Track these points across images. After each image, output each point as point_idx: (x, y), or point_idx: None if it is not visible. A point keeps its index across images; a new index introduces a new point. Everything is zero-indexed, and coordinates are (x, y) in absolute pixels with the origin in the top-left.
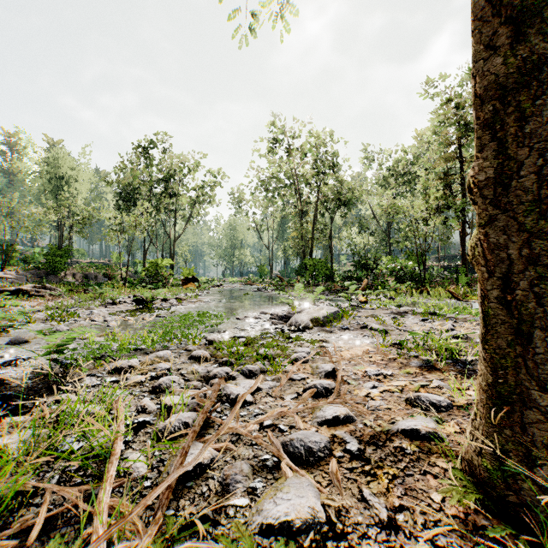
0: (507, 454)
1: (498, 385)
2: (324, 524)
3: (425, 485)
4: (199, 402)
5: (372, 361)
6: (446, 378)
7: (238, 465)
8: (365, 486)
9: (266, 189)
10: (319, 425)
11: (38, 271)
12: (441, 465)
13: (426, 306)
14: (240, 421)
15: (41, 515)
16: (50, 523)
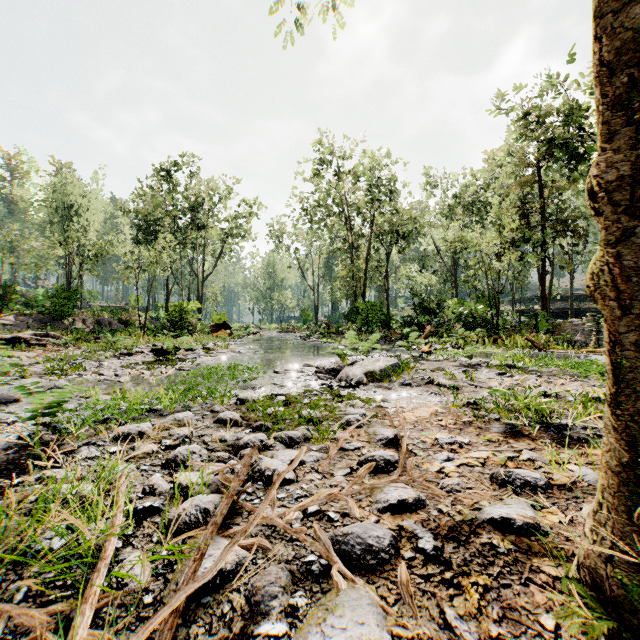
0: None
1: (637, 466)
2: None
3: (529, 601)
4: (224, 482)
5: (443, 426)
6: (538, 447)
7: (273, 572)
8: (447, 604)
9: (311, 220)
10: (381, 512)
11: (41, 317)
12: (548, 571)
13: (503, 357)
14: (276, 506)
15: None
16: None
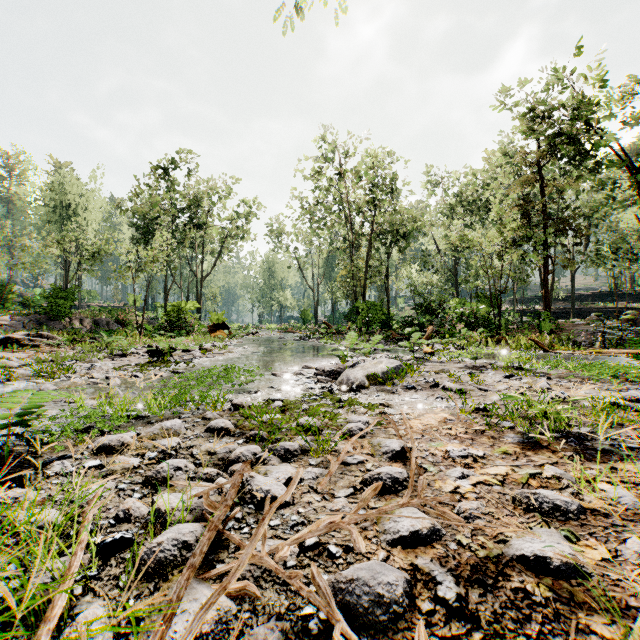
0: None
1: None
2: None
3: None
4: (208, 508)
5: (453, 435)
6: (560, 461)
7: (260, 635)
8: None
9: (310, 219)
10: (390, 545)
11: (37, 317)
12: (600, 630)
13: (509, 358)
14: (269, 537)
15: None
16: None
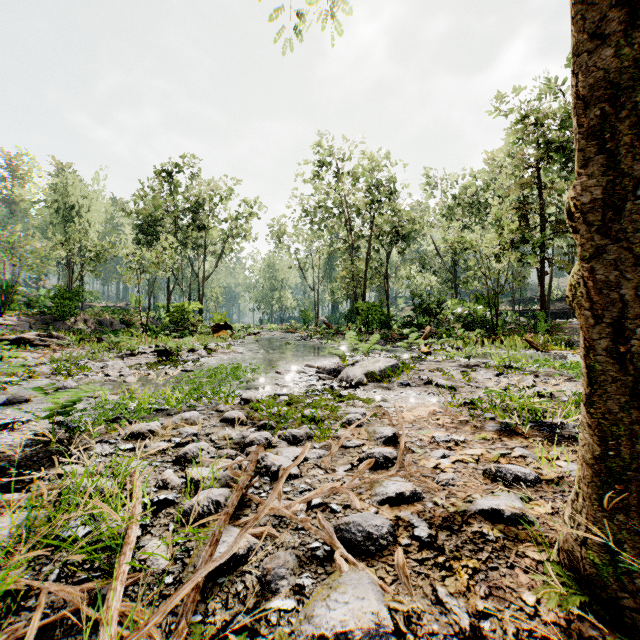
0: (620, 545)
1: (608, 459)
2: (391, 634)
3: (513, 581)
4: (233, 476)
5: (440, 424)
6: (530, 444)
7: (281, 556)
8: (439, 583)
9: (311, 221)
10: (380, 504)
11: (43, 317)
12: (532, 556)
13: (501, 357)
14: (282, 499)
15: (33, 624)
16: (46, 633)
